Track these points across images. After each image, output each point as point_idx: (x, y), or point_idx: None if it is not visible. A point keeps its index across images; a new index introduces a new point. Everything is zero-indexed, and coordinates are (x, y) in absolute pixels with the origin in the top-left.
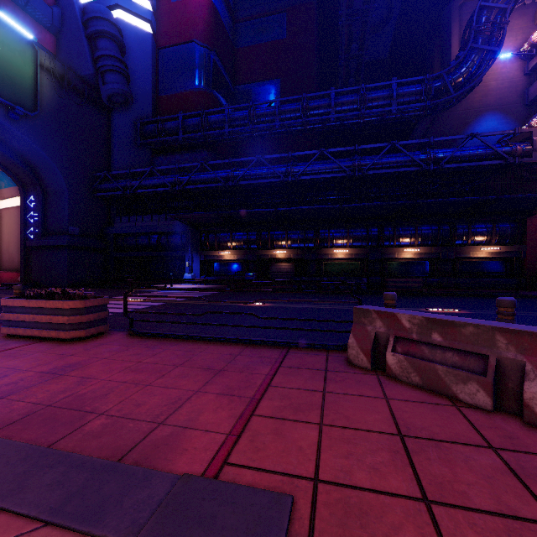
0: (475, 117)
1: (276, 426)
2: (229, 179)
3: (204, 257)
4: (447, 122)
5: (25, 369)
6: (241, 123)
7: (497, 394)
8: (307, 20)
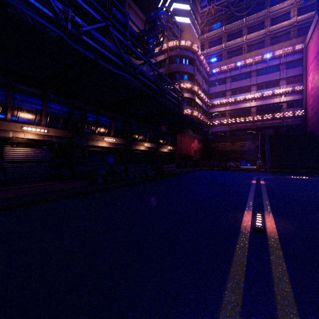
0: None
1: None
2: None
3: None
4: None
5: None
6: None
7: None
8: None
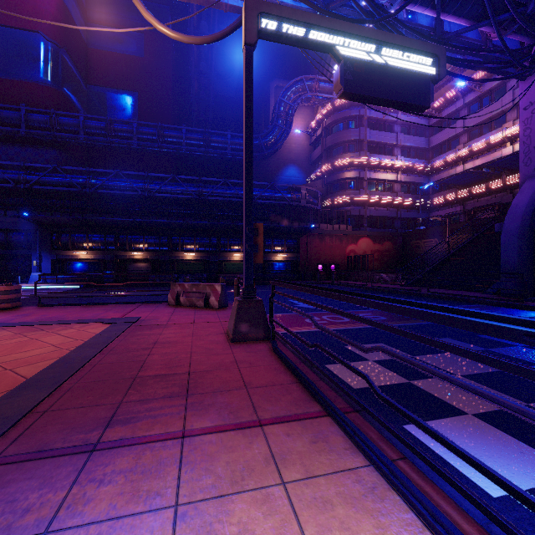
0: (284, 166)
1: (137, 314)
2: (86, 186)
3: (56, 256)
4: (268, 165)
5: (0, 316)
6: (97, 132)
7: (206, 303)
8: (164, 49)
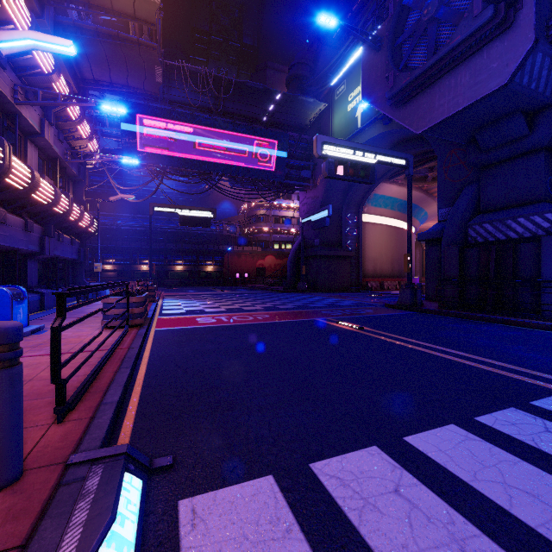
0: (220, 201)
1: None
2: None
3: None
4: (208, 201)
5: None
6: None
7: None
8: None
